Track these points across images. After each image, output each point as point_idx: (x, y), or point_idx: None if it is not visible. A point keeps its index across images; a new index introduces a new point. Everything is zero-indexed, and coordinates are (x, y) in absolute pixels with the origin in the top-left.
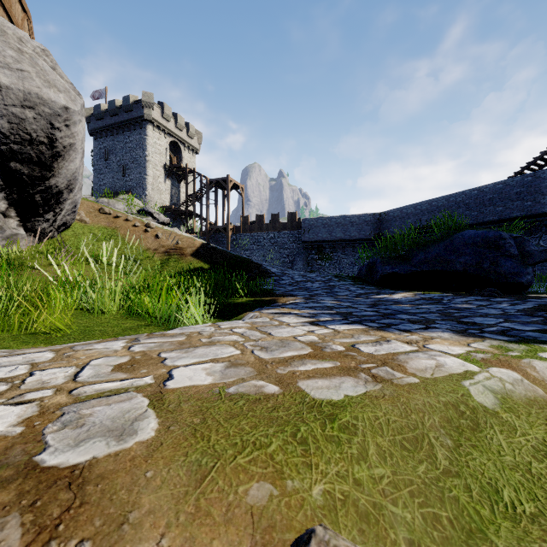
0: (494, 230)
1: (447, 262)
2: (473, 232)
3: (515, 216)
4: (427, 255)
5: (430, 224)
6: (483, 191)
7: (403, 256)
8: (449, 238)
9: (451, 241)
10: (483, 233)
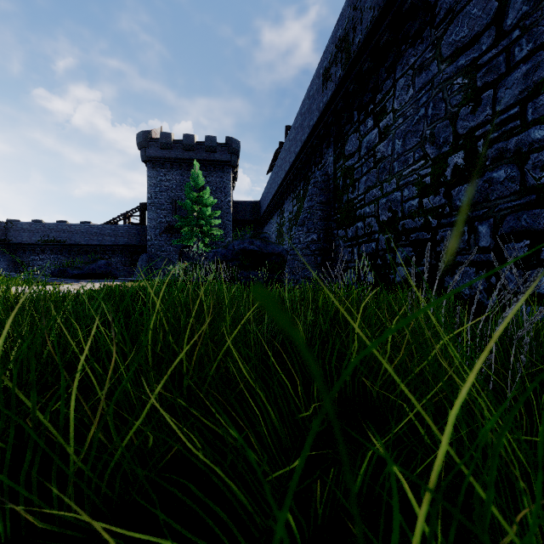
0: (110, 261)
1: (97, 270)
2: (104, 261)
3: (108, 244)
4: (90, 268)
5: (57, 240)
6: (92, 227)
7: (80, 267)
8: (97, 262)
9: (98, 263)
10: (107, 261)
